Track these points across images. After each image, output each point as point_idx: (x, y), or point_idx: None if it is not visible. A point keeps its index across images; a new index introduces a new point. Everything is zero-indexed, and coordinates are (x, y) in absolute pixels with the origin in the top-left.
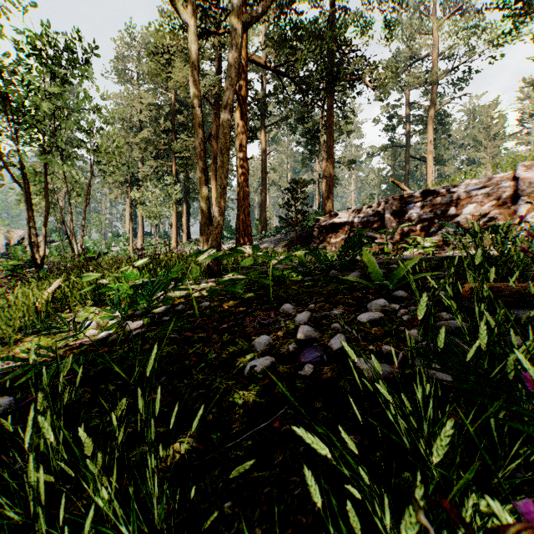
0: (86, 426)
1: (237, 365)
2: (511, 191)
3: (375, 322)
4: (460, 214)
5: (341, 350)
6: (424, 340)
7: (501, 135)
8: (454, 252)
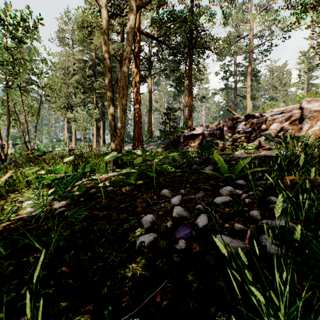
0: (3, 299)
1: (129, 240)
2: (298, 116)
3: (226, 203)
4: (268, 129)
5: (205, 227)
6: (262, 219)
7: (288, 84)
8: (265, 152)
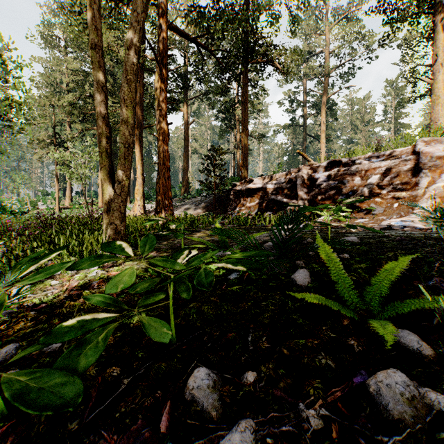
0: None
1: None
2: (412, 164)
3: None
4: (365, 184)
5: None
6: None
7: (372, 122)
8: (363, 220)
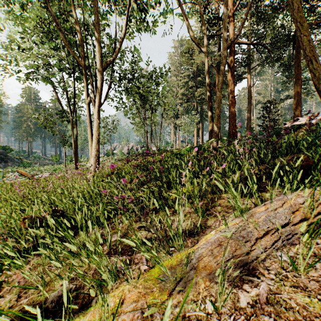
0: None
1: None
2: None
3: None
4: None
5: None
6: None
7: None
8: None
